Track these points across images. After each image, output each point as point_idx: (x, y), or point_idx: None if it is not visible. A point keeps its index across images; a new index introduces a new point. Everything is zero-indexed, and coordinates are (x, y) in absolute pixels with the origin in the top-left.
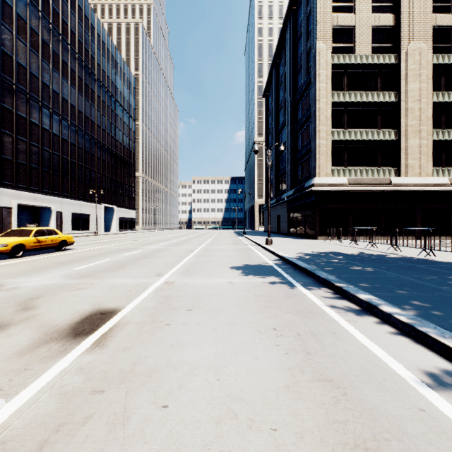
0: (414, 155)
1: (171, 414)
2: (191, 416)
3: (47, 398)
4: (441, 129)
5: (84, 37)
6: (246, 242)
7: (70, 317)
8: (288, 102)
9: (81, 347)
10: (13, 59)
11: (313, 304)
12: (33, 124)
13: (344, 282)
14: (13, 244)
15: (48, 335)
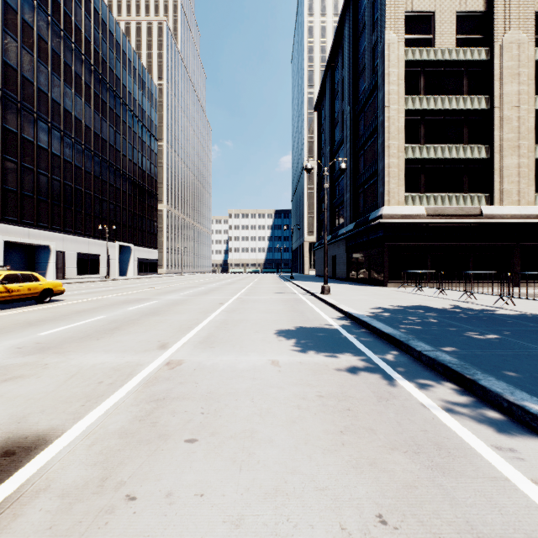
0: (512, 178)
1: None
2: None
3: None
4: None
5: (93, 35)
6: (295, 290)
7: None
8: (347, 113)
9: None
10: None
11: (436, 422)
12: (26, 141)
13: (471, 366)
14: None
15: None
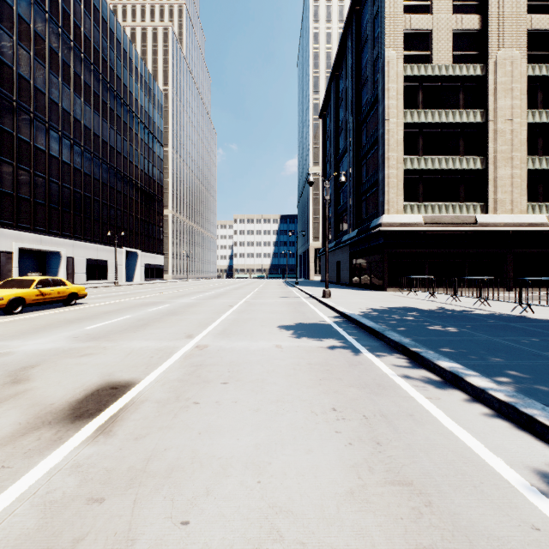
0: (505, 188)
1: (193, 534)
2: (219, 538)
3: (26, 510)
4: (538, 156)
5: (101, 44)
6: (299, 295)
7: (71, 393)
8: (350, 123)
9: (81, 434)
10: (14, 71)
11: (383, 375)
12: (38, 150)
13: (421, 346)
14: (9, 297)
15: (39, 417)
